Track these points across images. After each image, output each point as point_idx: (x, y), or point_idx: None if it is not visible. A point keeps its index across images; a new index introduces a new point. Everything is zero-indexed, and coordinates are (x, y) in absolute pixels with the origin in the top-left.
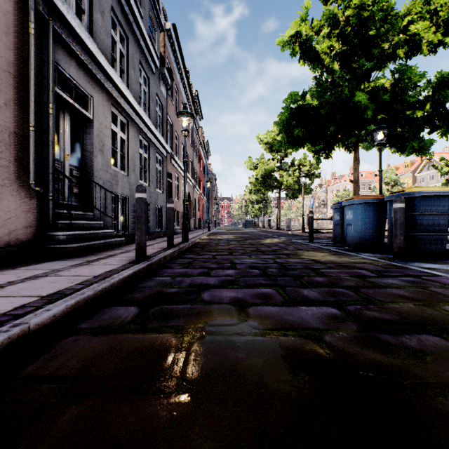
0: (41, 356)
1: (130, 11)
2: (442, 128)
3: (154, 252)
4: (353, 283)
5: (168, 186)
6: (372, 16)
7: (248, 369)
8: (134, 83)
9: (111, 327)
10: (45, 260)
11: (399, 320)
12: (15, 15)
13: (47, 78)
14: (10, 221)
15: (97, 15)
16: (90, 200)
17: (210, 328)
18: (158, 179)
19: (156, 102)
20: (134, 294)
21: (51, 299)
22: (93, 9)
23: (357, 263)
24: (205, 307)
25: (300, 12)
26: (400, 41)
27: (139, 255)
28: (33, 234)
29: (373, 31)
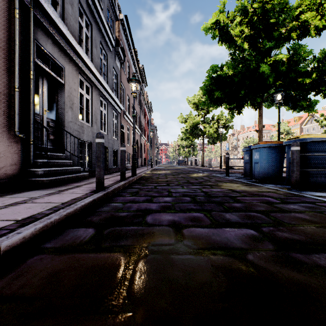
0: (8, 275)
1: (93, 4)
2: (324, 91)
3: (110, 184)
4: (263, 208)
5: (122, 134)
6: (273, 8)
7: (186, 287)
8: (96, 58)
9: (71, 246)
10: (26, 190)
11: (306, 241)
12: (3, 2)
13: (29, 52)
14: (0, 160)
15: (68, 6)
16: (62, 145)
17: (153, 248)
18: (114, 130)
19: (113, 73)
20: (92, 217)
21: (24, 223)
22: (65, 1)
23: (264, 192)
24: (148, 229)
25: (219, 6)
26: (293, 27)
27: (98, 186)
28: (18, 170)
29: (273, 20)
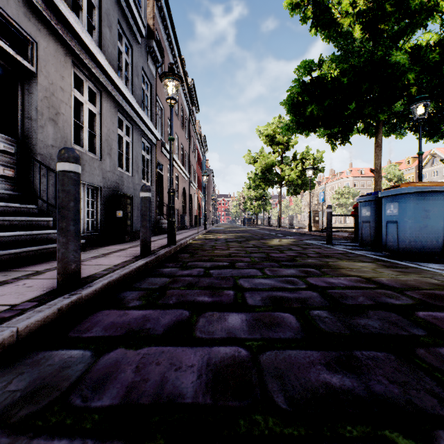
0: None
1: None
2: None
3: (112, 266)
4: None
5: (159, 179)
6: None
7: None
8: (110, 45)
9: None
10: None
11: None
12: None
13: None
14: None
15: None
16: (32, 188)
17: None
18: (146, 170)
19: (143, 80)
20: None
21: None
22: None
23: None
24: None
25: None
26: None
27: (61, 280)
28: None
29: None
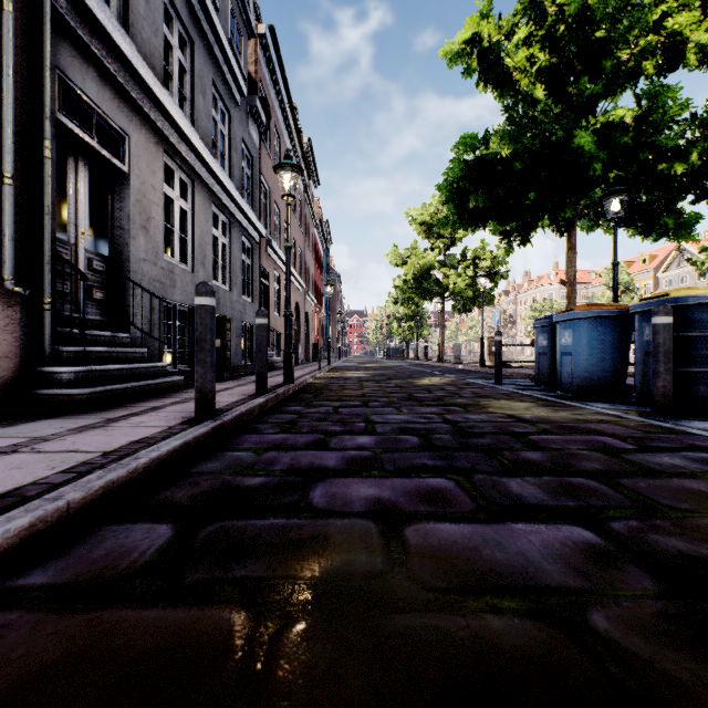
0: None
1: None
2: None
3: (232, 403)
4: (599, 464)
5: (263, 291)
6: (602, 4)
7: None
8: (203, 117)
9: (101, 583)
10: (31, 418)
11: None
12: None
13: (40, 95)
14: None
15: None
16: (124, 313)
17: (324, 587)
18: (246, 280)
19: (243, 154)
20: (176, 490)
21: None
22: None
23: (590, 422)
24: (314, 525)
25: (480, 3)
26: (649, 46)
27: (200, 409)
28: (13, 371)
29: (602, 32)
